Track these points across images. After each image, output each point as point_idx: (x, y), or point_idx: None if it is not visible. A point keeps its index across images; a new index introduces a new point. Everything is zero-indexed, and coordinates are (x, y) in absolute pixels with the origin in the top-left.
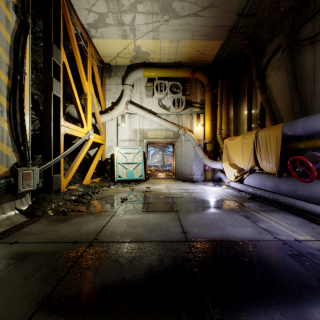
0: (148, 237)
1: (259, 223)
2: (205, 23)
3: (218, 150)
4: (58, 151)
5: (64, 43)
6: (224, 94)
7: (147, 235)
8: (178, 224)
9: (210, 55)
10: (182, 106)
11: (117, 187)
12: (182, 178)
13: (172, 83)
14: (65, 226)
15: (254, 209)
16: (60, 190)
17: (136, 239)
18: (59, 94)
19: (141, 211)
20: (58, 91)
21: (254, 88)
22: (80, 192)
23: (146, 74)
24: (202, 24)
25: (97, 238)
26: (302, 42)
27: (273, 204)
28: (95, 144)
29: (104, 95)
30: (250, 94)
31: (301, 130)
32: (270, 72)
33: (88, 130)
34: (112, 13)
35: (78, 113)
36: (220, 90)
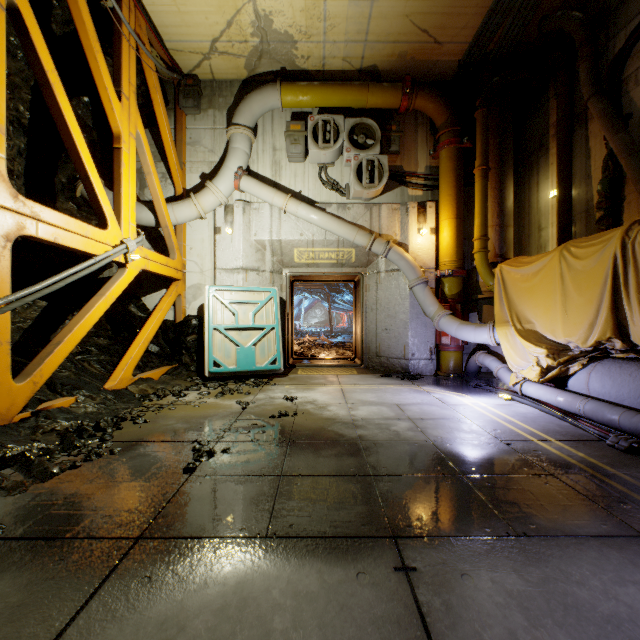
0: None
1: None
2: None
3: (475, 295)
4: None
5: None
6: (491, 148)
7: None
8: None
9: (456, 44)
10: (380, 182)
11: (205, 397)
12: (380, 366)
13: (356, 122)
14: None
15: None
16: None
17: None
18: None
19: (243, 540)
20: None
21: (579, 126)
22: (76, 421)
23: (288, 99)
24: None
25: None
26: None
27: None
28: (160, 281)
29: (182, 156)
30: (567, 143)
31: None
32: None
33: (123, 236)
34: None
35: (85, 185)
36: (483, 137)
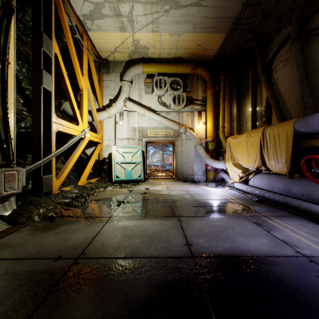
0: (145, 251)
1: (274, 232)
2: (207, 14)
3: (221, 149)
4: (49, 150)
5: (58, 35)
6: (226, 90)
7: (144, 248)
8: (180, 233)
9: (212, 49)
10: (183, 103)
11: (115, 188)
12: (183, 178)
13: (173, 79)
14: (50, 235)
15: (265, 214)
16: (52, 192)
17: (131, 254)
18: (50, 88)
19: (138, 217)
20: (49, 84)
21: (258, 84)
22: (74, 194)
23: (145, 70)
24: (205, 15)
25: (84, 253)
26: (313, 32)
27: (285, 208)
28: (92, 143)
29: (102, 92)
30: (254, 90)
31: (316, 126)
32: (277, 66)
33: (83, 128)
34: (108, 3)
35: (72, 110)
36: (223, 86)
